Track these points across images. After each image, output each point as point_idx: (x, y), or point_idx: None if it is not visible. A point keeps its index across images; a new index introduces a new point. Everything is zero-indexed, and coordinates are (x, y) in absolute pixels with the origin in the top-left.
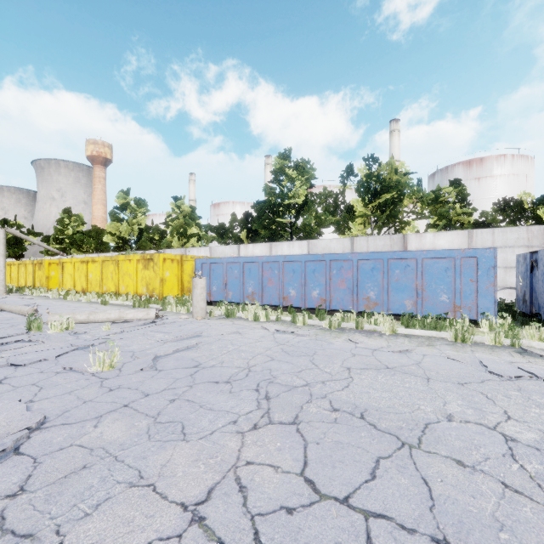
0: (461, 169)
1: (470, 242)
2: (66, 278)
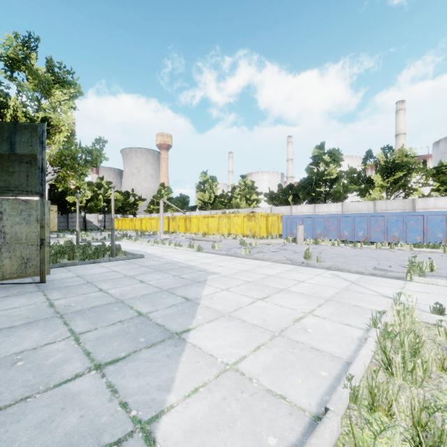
0: None
1: None
2: (193, 226)
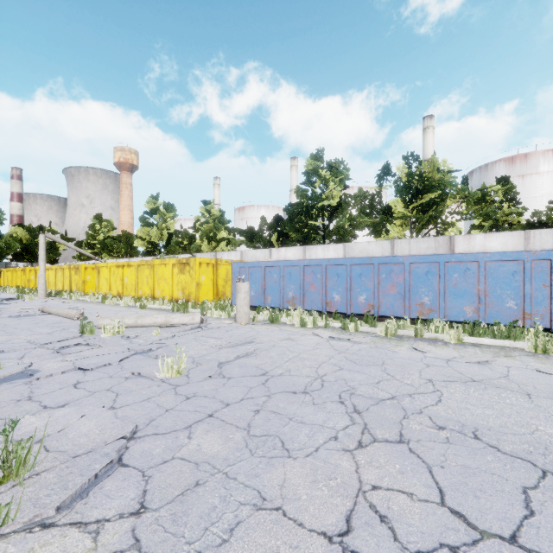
0: (503, 166)
1: (527, 244)
2: (102, 282)
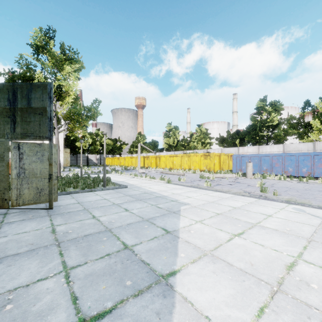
0: None
1: None
2: (161, 163)
